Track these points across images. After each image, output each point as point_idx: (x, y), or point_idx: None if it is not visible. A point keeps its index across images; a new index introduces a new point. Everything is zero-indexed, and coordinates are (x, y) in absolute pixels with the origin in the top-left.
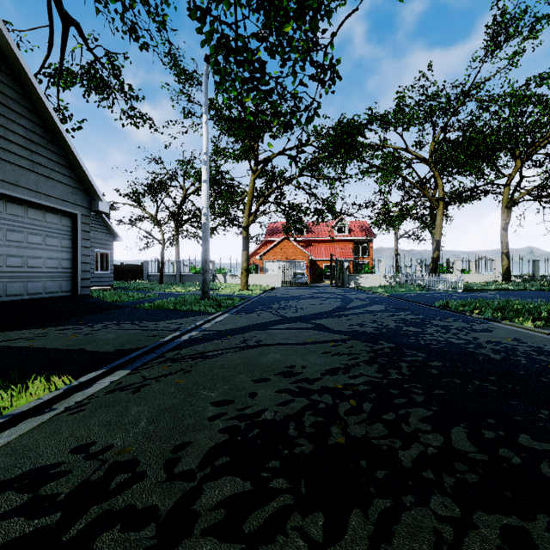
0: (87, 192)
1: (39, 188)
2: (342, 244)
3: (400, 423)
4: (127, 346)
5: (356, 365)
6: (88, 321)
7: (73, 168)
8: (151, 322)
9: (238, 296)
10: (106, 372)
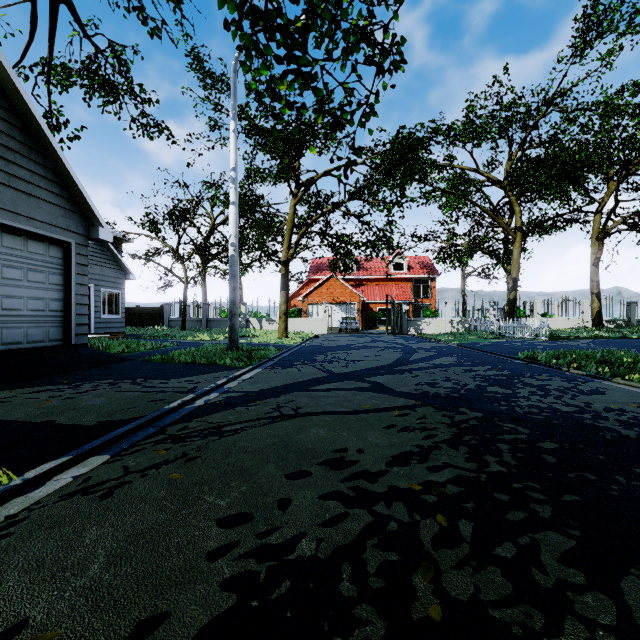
0: (83, 216)
1: (17, 208)
2: (399, 283)
3: (527, 566)
4: (117, 416)
5: (435, 448)
6: (76, 380)
7: (65, 184)
8: (159, 381)
9: (275, 346)
10: (72, 460)
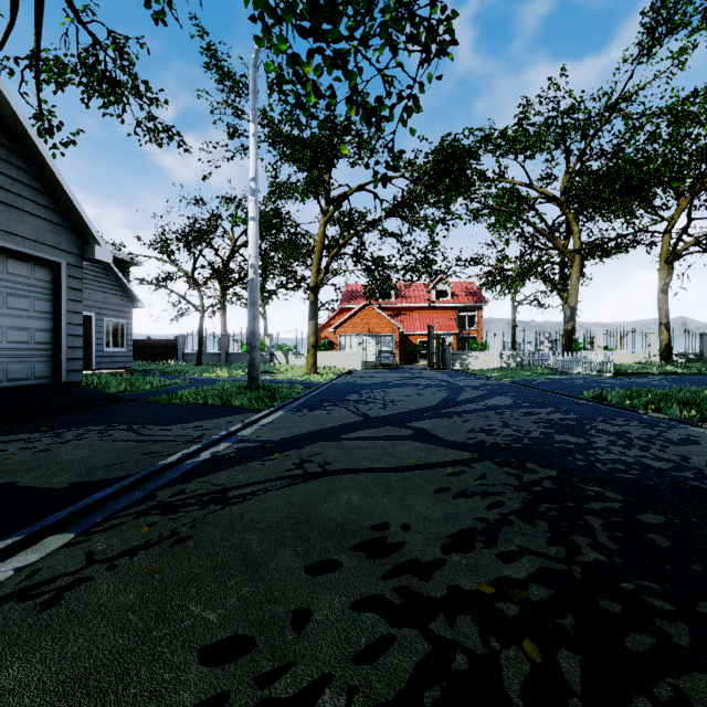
0: (77, 232)
1: None
2: (442, 313)
3: None
4: (97, 476)
5: (504, 523)
6: (60, 426)
7: (54, 194)
8: (160, 427)
9: (302, 383)
10: (20, 542)
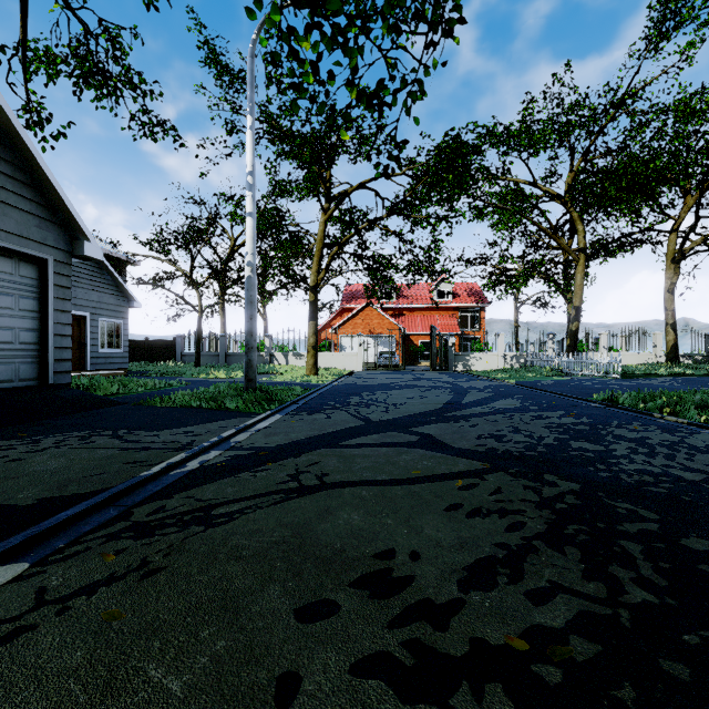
0: (65, 227)
1: None
2: (444, 313)
3: None
4: (70, 490)
5: (528, 550)
6: (40, 432)
7: (40, 187)
8: (147, 432)
9: (301, 385)
10: None
